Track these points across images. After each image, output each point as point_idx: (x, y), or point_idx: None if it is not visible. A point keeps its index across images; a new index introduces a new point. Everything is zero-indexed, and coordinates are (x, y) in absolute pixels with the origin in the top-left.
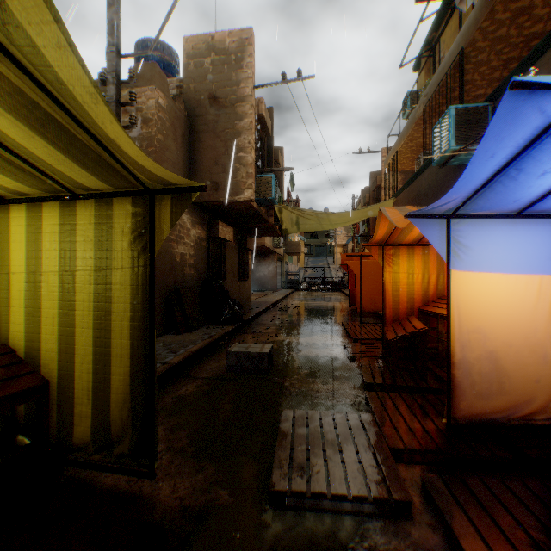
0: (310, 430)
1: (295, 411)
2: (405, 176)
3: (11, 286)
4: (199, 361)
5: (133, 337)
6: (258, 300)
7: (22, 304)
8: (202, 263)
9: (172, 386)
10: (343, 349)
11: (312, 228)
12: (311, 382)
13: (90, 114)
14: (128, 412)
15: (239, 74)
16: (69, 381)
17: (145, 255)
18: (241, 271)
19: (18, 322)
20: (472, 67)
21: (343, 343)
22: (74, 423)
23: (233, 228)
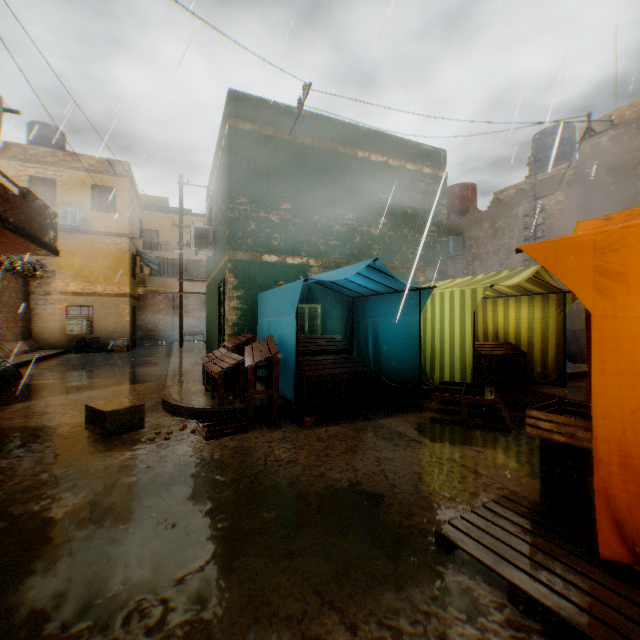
0: None
1: None
2: None
3: (508, 324)
4: None
5: (555, 341)
6: None
7: (512, 329)
8: None
9: (569, 382)
10: None
11: None
12: None
13: (550, 283)
14: (553, 367)
15: (639, 138)
16: (530, 355)
17: (560, 313)
18: None
19: (511, 335)
20: None
21: None
22: (532, 369)
23: None
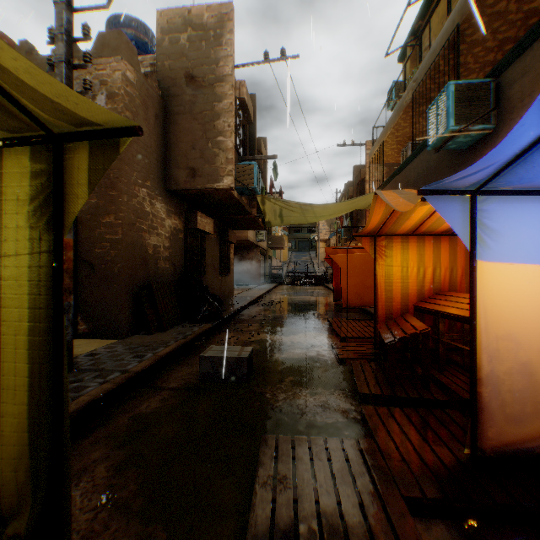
0: (297, 468)
1: (278, 438)
2: (389, 169)
3: None
4: (169, 366)
5: (33, 360)
6: (241, 295)
7: None
8: (179, 256)
9: (131, 401)
10: (331, 349)
11: (295, 221)
12: (296, 392)
13: None
14: (28, 472)
15: (218, 52)
16: None
17: (52, 235)
18: (222, 265)
19: None
20: (466, 48)
21: (331, 343)
22: None
23: (214, 220)
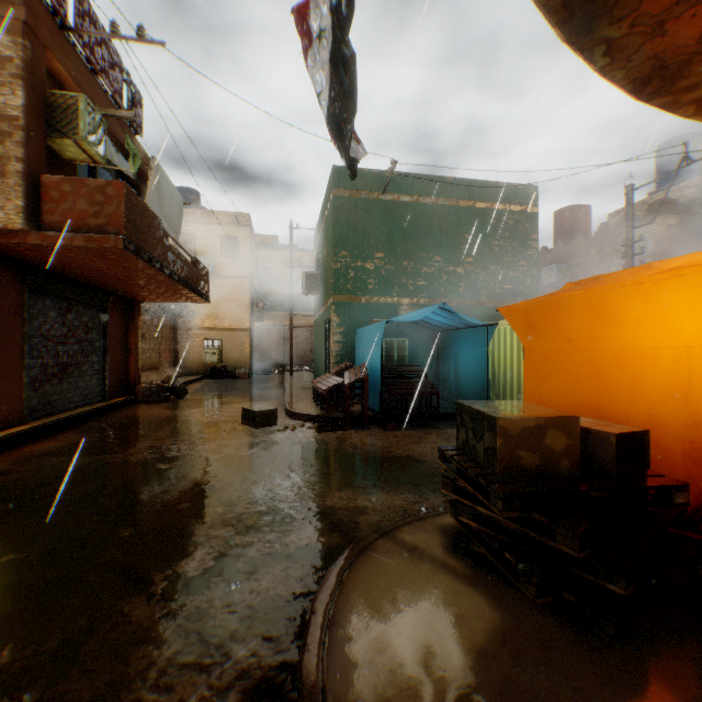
0: None
1: None
2: None
3: None
4: None
5: None
6: None
7: None
8: None
9: None
10: None
11: None
12: None
13: None
14: None
15: None
16: None
17: None
18: None
19: None
20: None
21: None
22: None
23: None
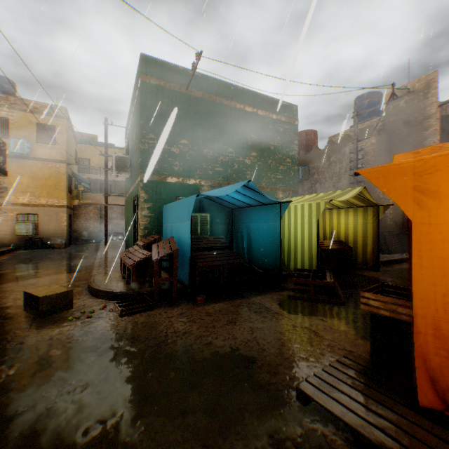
0: None
1: None
2: None
3: (340, 227)
4: (393, 264)
5: (372, 239)
6: None
7: (343, 231)
8: (398, 217)
9: (380, 267)
10: None
11: None
12: None
13: (369, 199)
14: (371, 257)
15: (424, 102)
16: (355, 249)
17: (375, 220)
18: None
19: (342, 235)
20: None
21: None
22: (356, 259)
23: None
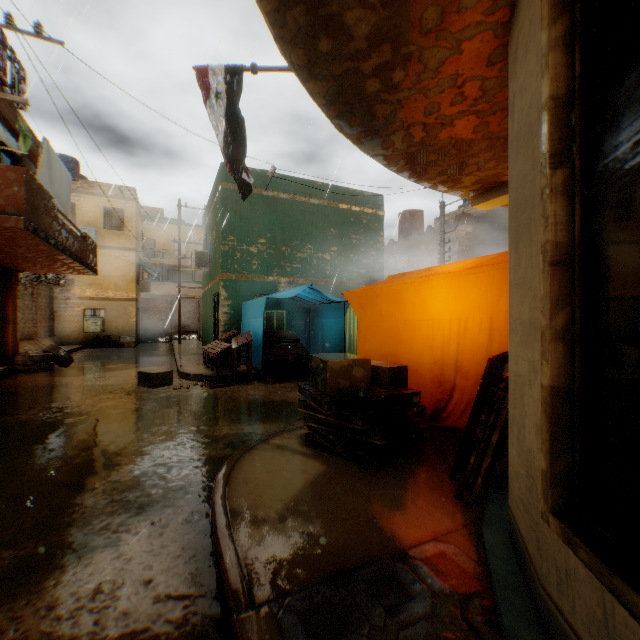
0: None
1: None
2: None
3: None
4: None
5: None
6: None
7: None
8: None
9: None
10: None
11: None
12: None
13: None
14: None
15: None
16: None
17: None
18: None
19: None
20: None
21: None
22: None
23: None
